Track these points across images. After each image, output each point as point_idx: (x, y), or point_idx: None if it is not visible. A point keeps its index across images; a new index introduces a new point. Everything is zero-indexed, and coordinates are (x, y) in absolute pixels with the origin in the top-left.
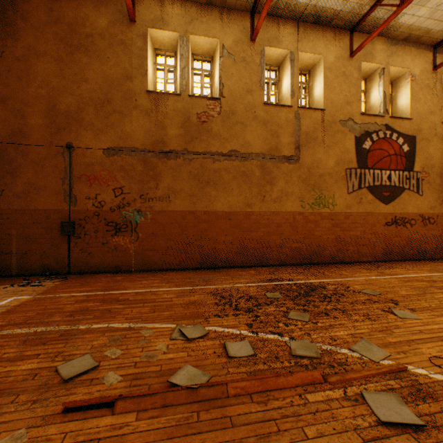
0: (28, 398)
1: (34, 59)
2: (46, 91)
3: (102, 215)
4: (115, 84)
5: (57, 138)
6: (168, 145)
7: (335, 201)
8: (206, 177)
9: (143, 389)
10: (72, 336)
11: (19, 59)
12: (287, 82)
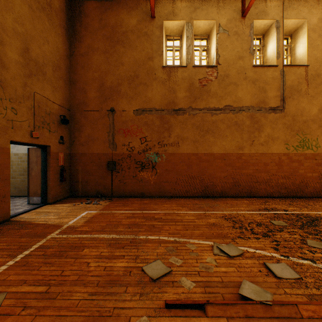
0: (134, 290)
1: (91, 54)
2: (98, 74)
3: (133, 157)
4: (141, 64)
5: (105, 105)
6: (177, 104)
7: (318, 144)
8: (206, 127)
9: (218, 297)
10: (138, 244)
11: (82, 55)
12: (272, 46)
